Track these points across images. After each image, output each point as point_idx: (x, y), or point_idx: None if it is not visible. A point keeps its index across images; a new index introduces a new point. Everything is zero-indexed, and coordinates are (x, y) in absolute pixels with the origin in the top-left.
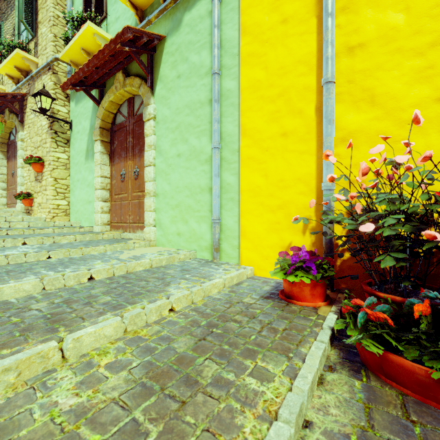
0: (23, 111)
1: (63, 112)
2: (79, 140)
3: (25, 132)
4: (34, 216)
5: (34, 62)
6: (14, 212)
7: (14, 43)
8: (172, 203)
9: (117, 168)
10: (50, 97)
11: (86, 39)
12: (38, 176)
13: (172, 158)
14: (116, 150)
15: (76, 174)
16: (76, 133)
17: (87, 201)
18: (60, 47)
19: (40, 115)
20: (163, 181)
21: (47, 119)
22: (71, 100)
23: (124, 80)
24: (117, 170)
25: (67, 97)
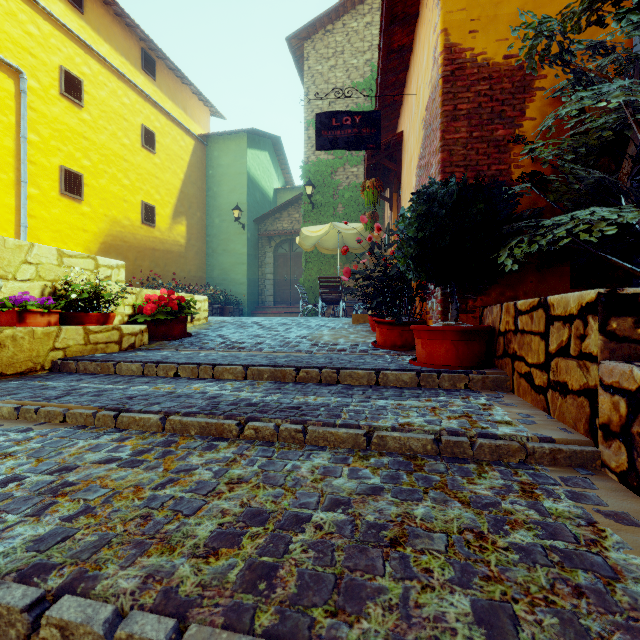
0: None
1: None
2: None
3: None
4: None
5: None
6: None
7: None
8: None
9: None
10: None
11: None
12: None
13: None
14: None
15: None
16: None
17: None
18: None
19: None
20: None
21: None
22: None
23: None
24: None
25: None
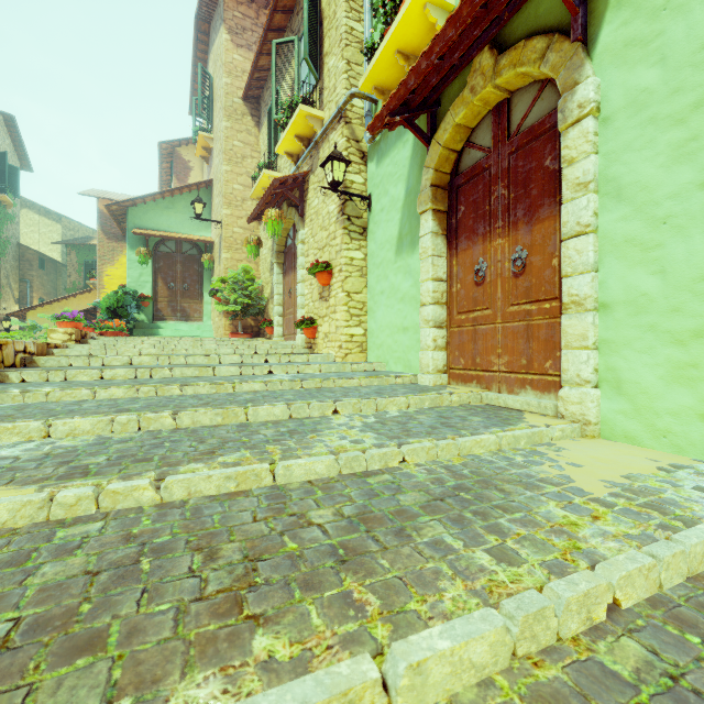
0: (304, 200)
1: (358, 183)
2: (383, 223)
3: (305, 229)
4: (318, 353)
5: (319, 119)
6: (293, 347)
7: (296, 100)
8: (676, 327)
9: (464, 260)
10: (344, 160)
11: (408, 26)
12: (324, 291)
13: (676, 198)
14: (462, 224)
15: (378, 283)
16: (378, 213)
17: (400, 328)
18: (353, 79)
19: (327, 198)
20: (633, 267)
21: (336, 201)
22: (370, 159)
23: (495, 64)
24: (465, 262)
25: (363, 158)
